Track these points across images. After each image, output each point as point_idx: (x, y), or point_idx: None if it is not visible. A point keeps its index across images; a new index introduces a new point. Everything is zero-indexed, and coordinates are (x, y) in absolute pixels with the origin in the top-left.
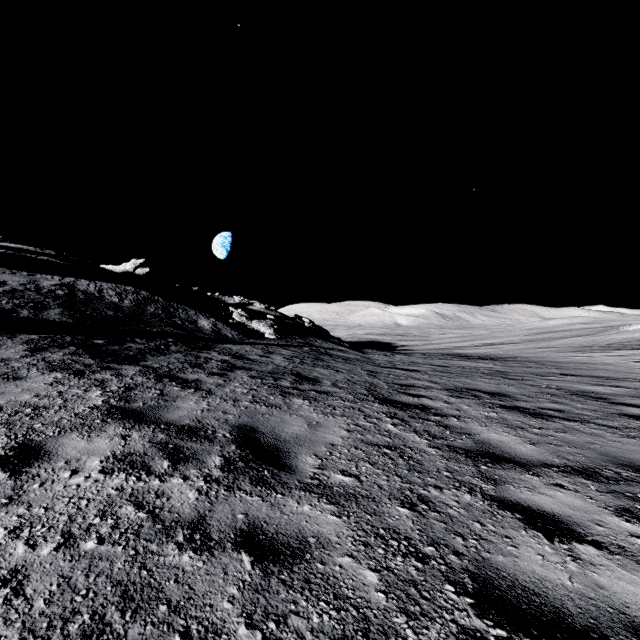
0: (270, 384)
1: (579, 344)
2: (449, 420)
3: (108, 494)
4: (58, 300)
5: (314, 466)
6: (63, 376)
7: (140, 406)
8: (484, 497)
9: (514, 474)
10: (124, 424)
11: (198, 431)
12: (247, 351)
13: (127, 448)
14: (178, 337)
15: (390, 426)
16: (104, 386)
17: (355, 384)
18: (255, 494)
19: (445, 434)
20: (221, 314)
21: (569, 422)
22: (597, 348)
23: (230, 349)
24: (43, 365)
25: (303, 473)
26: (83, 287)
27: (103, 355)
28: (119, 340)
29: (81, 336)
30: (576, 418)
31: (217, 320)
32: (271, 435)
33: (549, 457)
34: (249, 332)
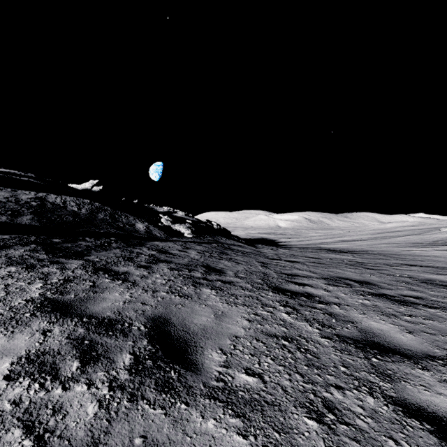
0: (185, 275)
1: (412, 241)
2: (332, 308)
3: (1, 410)
4: (31, 209)
5: (219, 363)
6: (16, 270)
7: (71, 298)
8: (386, 400)
9: (405, 368)
10: (50, 318)
11: (116, 324)
12: (170, 247)
13: (43, 346)
14: (119, 236)
15: (284, 315)
16: (47, 279)
17: (252, 274)
18: (158, 405)
19: (332, 322)
20: (153, 219)
21: (431, 309)
22: (426, 244)
23: (157, 245)
24: (3, 260)
25: (208, 373)
26: (52, 200)
27: (56, 251)
28: (73, 239)
29: (44, 236)
30: (435, 305)
31: (150, 224)
32: (181, 327)
33: (430, 347)
34: (173, 232)
